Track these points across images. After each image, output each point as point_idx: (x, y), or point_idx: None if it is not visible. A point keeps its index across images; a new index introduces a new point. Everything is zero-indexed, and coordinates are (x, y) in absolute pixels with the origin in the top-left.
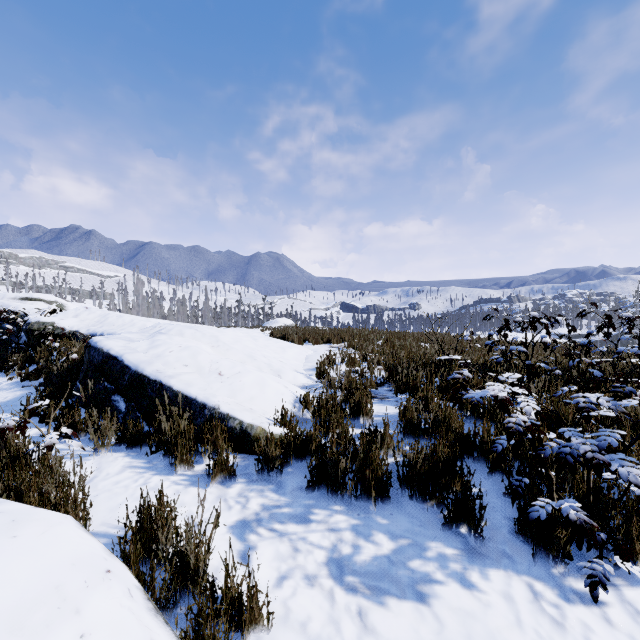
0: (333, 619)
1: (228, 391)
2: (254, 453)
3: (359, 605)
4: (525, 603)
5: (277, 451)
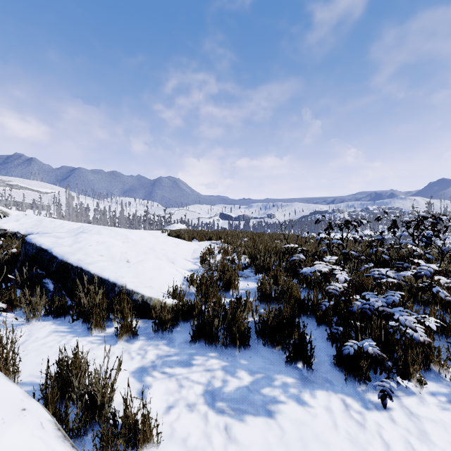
0: (206, 434)
1: (133, 273)
2: (152, 318)
3: (226, 422)
4: (340, 412)
5: (169, 316)
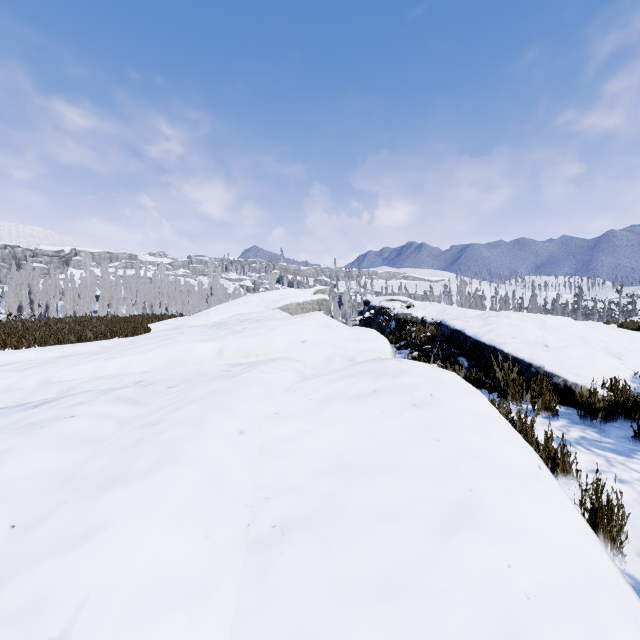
0: (639, 501)
1: (553, 358)
2: (578, 407)
3: None
4: None
5: (600, 403)
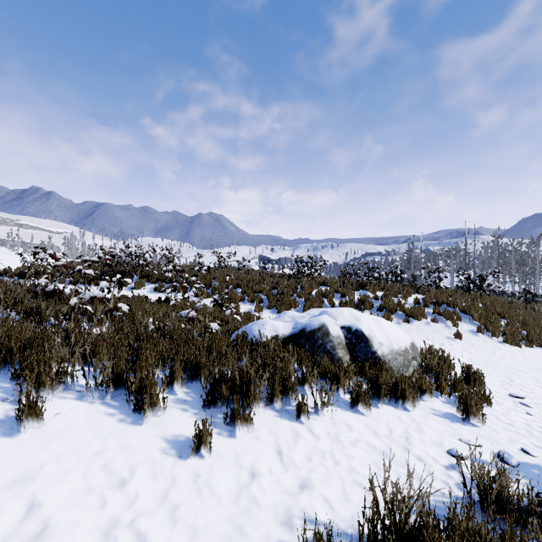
0: None
1: None
2: None
3: None
4: None
5: None
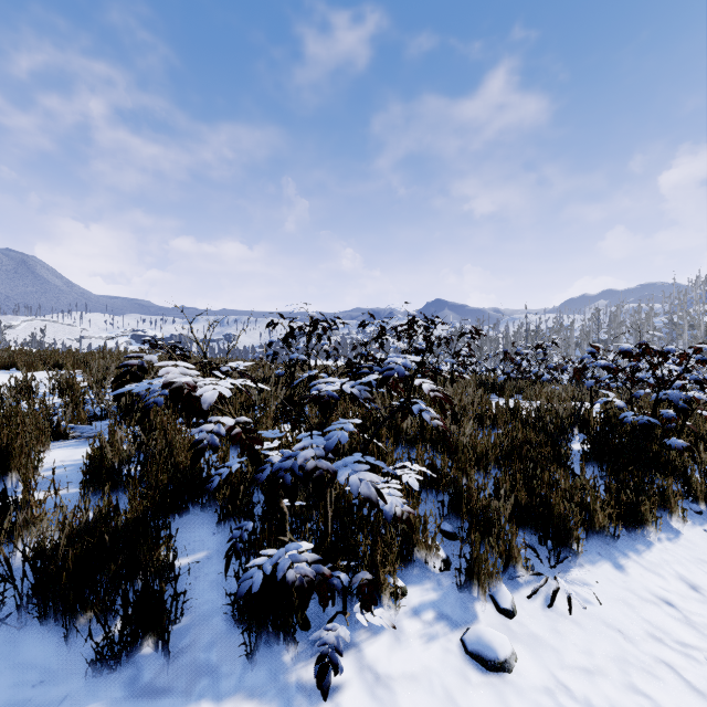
0: None
1: None
2: None
3: None
4: None
5: None
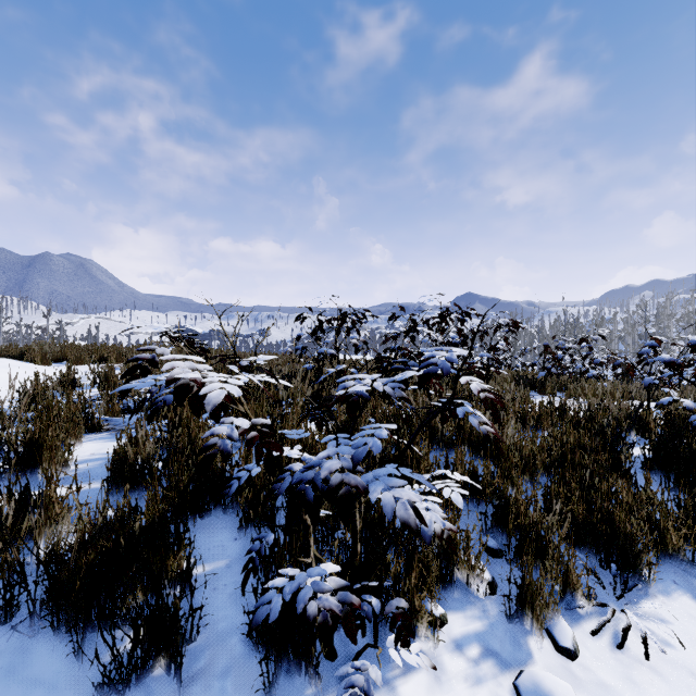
0: None
1: None
2: None
3: None
4: None
5: None
